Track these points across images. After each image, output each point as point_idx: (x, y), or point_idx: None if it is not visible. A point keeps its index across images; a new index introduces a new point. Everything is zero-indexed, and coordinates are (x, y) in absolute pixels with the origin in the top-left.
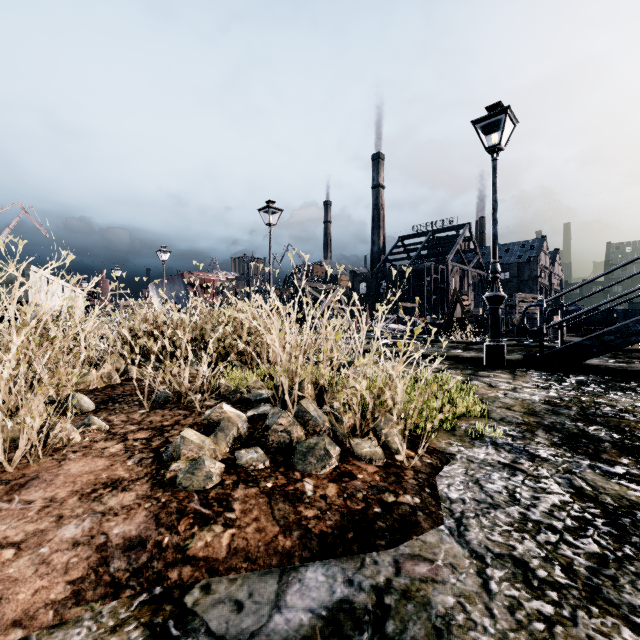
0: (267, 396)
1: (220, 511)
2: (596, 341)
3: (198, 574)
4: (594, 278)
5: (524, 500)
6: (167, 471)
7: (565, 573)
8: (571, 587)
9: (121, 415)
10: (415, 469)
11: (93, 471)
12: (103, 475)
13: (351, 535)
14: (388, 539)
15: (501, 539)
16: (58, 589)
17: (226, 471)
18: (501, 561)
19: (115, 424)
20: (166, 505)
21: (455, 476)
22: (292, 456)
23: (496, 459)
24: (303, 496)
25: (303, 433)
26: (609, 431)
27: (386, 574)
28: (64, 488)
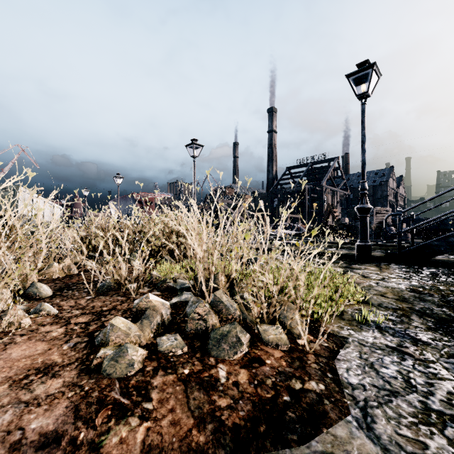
0: (189, 285)
1: (138, 401)
2: (443, 242)
3: None
4: (442, 193)
5: (420, 387)
6: (95, 357)
7: None
8: None
9: (71, 301)
10: (315, 353)
11: (31, 355)
12: (39, 360)
13: (263, 428)
14: (299, 433)
15: (410, 434)
16: None
17: (148, 357)
18: None
19: (63, 309)
20: (88, 394)
21: (351, 360)
22: (207, 342)
23: (384, 343)
24: (217, 383)
25: (217, 320)
26: None
27: None
28: None
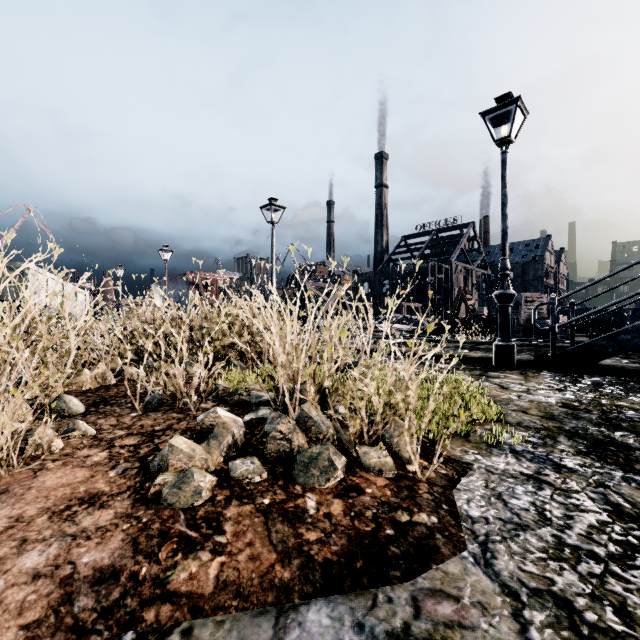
0: (267, 398)
1: (209, 534)
2: (611, 340)
3: (179, 615)
4: (609, 275)
5: (556, 519)
6: (152, 485)
7: (619, 617)
8: (630, 636)
9: (111, 418)
10: (429, 481)
11: (70, 484)
12: (81, 488)
13: (360, 564)
14: (403, 569)
15: (536, 570)
16: (8, 636)
17: (218, 484)
18: (539, 599)
19: (103, 429)
20: (147, 526)
21: (474, 490)
22: (292, 467)
23: (518, 469)
24: (304, 515)
25: (305, 441)
26: (637, 437)
27: (403, 616)
28: (34, 504)
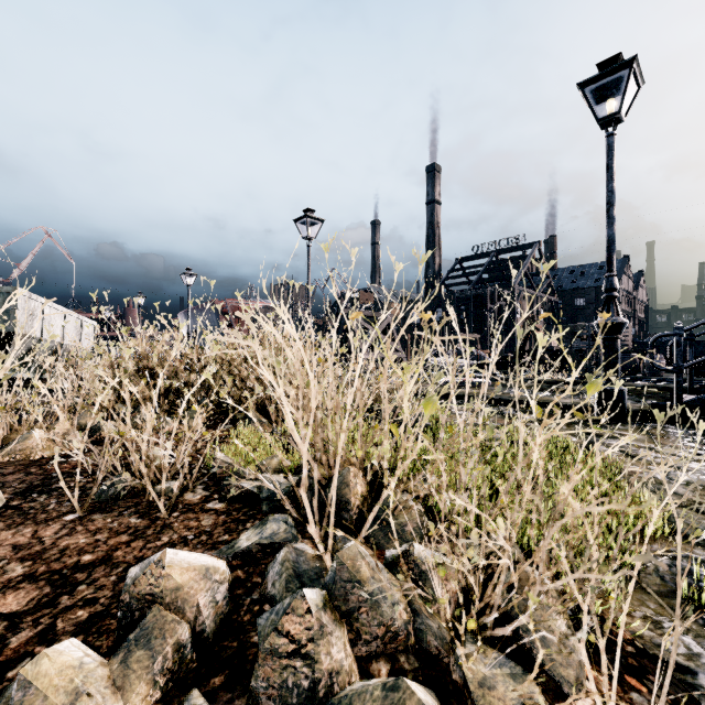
0: (286, 489)
1: None
2: None
3: None
4: None
5: None
6: None
7: None
8: None
9: (26, 528)
10: None
11: None
12: None
13: None
14: None
15: None
16: None
17: None
18: None
19: None
20: None
21: None
22: None
23: None
24: None
25: (345, 649)
26: None
27: None
28: None
